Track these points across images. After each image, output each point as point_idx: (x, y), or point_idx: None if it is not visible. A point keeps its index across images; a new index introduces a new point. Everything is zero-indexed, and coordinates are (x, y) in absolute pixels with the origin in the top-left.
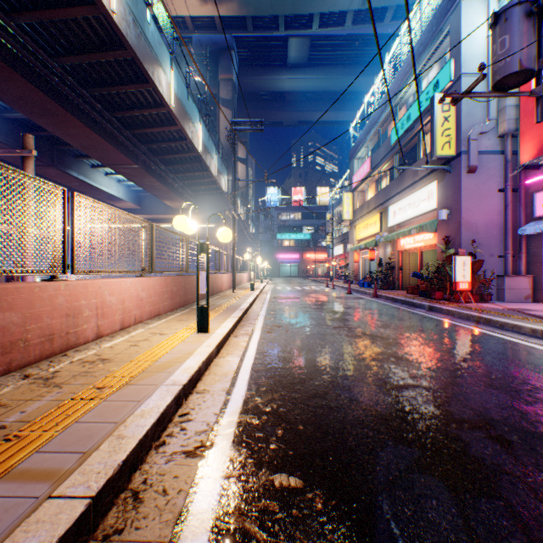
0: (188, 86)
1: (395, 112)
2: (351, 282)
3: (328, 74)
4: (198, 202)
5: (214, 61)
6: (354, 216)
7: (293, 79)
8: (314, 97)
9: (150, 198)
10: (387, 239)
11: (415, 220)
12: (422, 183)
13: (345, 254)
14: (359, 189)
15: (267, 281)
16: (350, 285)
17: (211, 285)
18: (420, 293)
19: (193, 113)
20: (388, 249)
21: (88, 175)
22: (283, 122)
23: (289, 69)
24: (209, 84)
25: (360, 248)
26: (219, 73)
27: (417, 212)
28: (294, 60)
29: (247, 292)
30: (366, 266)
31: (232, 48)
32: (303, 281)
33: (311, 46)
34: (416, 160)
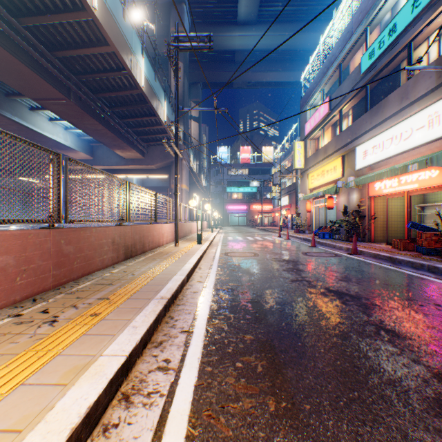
0: (124, 2)
1: (367, 35)
2: (303, 231)
3: (277, 31)
4: (149, 152)
5: (166, 15)
6: (306, 165)
7: (242, 36)
8: (262, 57)
9: (103, 148)
10: (360, 182)
11: (398, 158)
12: (418, 106)
13: (291, 204)
14: (312, 136)
15: (218, 230)
16: (305, 235)
17: (140, 239)
18: (425, 251)
19: (133, 39)
20: (353, 195)
21: (26, 117)
22: (233, 84)
23: (239, 27)
24: (163, 42)
25: (317, 195)
26: (170, 26)
27: (408, 145)
28: (244, 16)
29: (192, 246)
30: (319, 216)
31: (183, 1)
32: (251, 230)
33: (261, 0)
34: (398, 85)
